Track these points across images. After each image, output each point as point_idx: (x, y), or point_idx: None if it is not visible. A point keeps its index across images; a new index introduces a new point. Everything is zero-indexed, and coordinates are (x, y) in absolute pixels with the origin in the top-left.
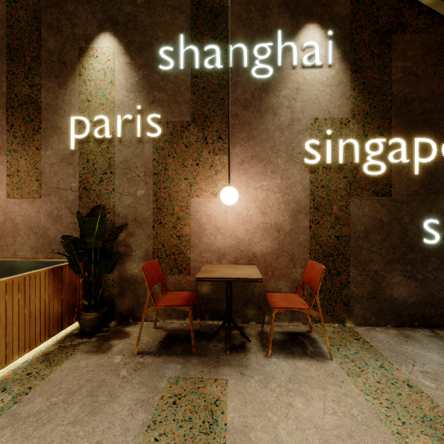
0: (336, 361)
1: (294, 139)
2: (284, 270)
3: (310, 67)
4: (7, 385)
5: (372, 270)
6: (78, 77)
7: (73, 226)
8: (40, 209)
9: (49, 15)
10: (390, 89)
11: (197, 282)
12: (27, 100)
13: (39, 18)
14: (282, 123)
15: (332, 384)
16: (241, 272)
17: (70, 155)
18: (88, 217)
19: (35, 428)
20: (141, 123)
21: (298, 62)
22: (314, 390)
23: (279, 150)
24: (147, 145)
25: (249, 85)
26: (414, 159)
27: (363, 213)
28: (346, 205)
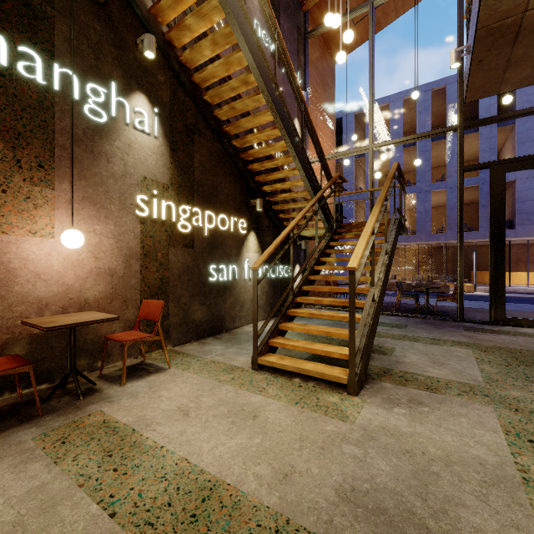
0: (173, 368)
1: (127, 191)
2: (117, 312)
3: (141, 131)
4: None
5: (183, 302)
6: None
7: None
8: None
9: None
10: (193, 172)
11: (3, 346)
12: None
13: None
14: (116, 172)
15: (178, 378)
16: (90, 316)
17: None
18: None
19: None
20: None
21: (131, 121)
22: (169, 384)
23: (113, 197)
24: None
25: (80, 120)
26: (205, 225)
27: (178, 260)
28: (167, 253)
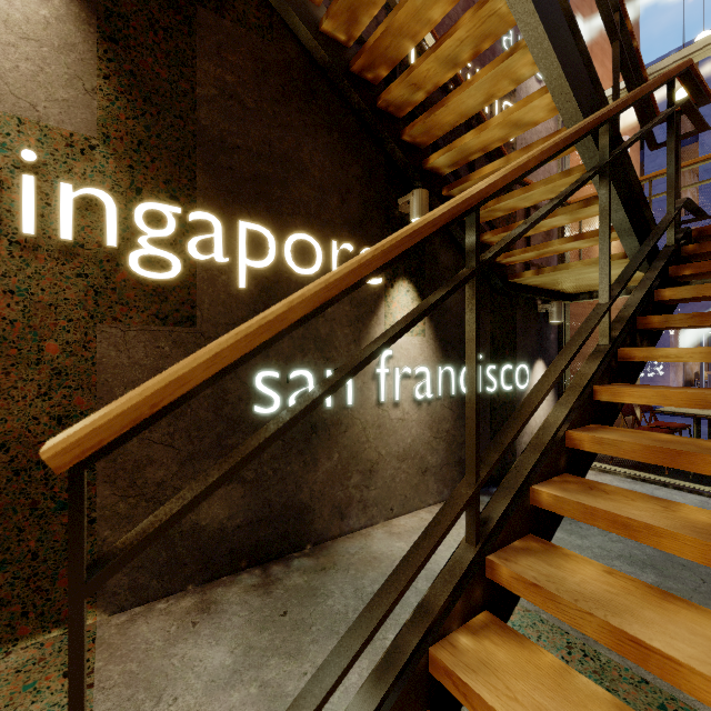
0: None
1: None
2: None
3: None
4: None
5: (154, 481)
6: None
7: None
8: None
9: None
10: (193, 111)
11: None
12: None
13: None
14: None
15: None
16: None
17: None
18: None
19: None
20: None
21: None
22: None
23: None
24: None
25: None
26: (238, 260)
27: (130, 360)
28: (85, 342)
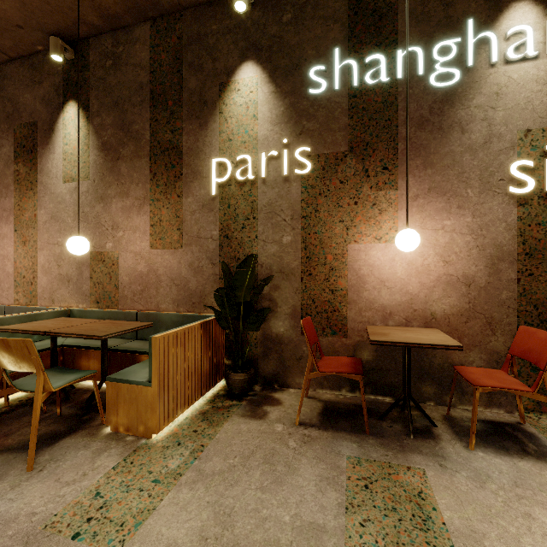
0: None
1: (492, 162)
2: (476, 337)
3: (518, 61)
4: (179, 439)
5: None
6: (219, 115)
7: (214, 278)
8: (181, 259)
9: (190, 53)
10: None
11: (355, 347)
12: (169, 146)
13: (181, 58)
14: (474, 141)
15: None
16: (425, 337)
17: (211, 200)
18: (240, 268)
19: (225, 487)
20: (287, 159)
21: (499, 57)
22: None
23: (469, 178)
24: (294, 184)
25: (425, 98)
26: None
27: None
28: None
